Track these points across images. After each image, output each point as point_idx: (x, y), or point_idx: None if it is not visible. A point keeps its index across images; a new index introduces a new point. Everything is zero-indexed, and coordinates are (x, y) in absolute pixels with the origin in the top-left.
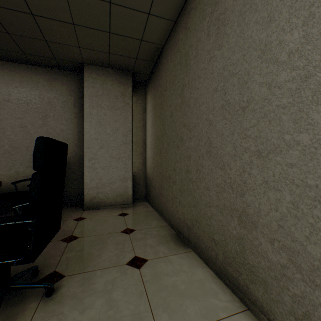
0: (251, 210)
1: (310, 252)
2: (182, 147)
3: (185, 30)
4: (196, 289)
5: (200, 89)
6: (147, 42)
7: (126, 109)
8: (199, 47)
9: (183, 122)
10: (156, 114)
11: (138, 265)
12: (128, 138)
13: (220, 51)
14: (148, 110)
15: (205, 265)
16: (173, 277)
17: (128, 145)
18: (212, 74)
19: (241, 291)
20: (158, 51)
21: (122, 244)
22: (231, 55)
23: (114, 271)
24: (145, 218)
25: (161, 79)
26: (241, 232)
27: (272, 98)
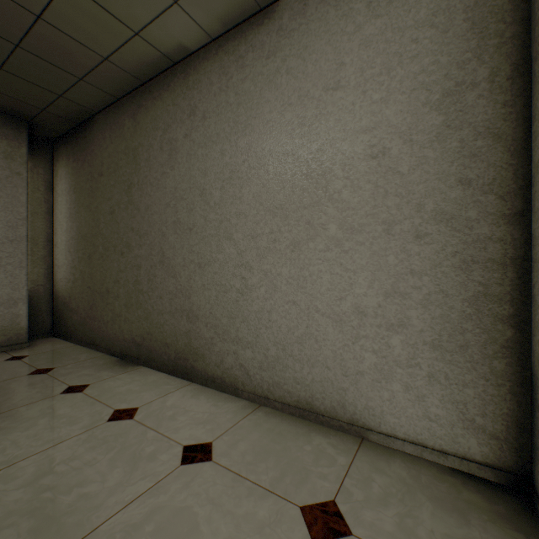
0: (195, 307)
1: (223, 322)
2: (129, 254)
3: (134, 121)
4: (151, 386)
5: (153, 197)
6: (71, 101)
7: (16, 182)
8: (152, 154)
9: (131, 226)
10: (81, 202)
11: (79, 390)
12: (20, 231)
13: (173, 173)
14: (59, 189)
15: (158, 372)
16: (126, 386)
17: (20, 243)
18: (165, 189)
19: (189, 373)
20: (87, 115)
21: (41, 383)
22: (182, 182)
23: (46, 402)
24: (65, 355)
25: (91, 155)
26: (189, 327)
27: (207, 228)
